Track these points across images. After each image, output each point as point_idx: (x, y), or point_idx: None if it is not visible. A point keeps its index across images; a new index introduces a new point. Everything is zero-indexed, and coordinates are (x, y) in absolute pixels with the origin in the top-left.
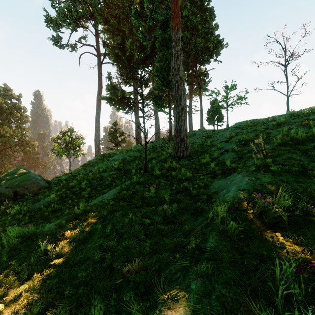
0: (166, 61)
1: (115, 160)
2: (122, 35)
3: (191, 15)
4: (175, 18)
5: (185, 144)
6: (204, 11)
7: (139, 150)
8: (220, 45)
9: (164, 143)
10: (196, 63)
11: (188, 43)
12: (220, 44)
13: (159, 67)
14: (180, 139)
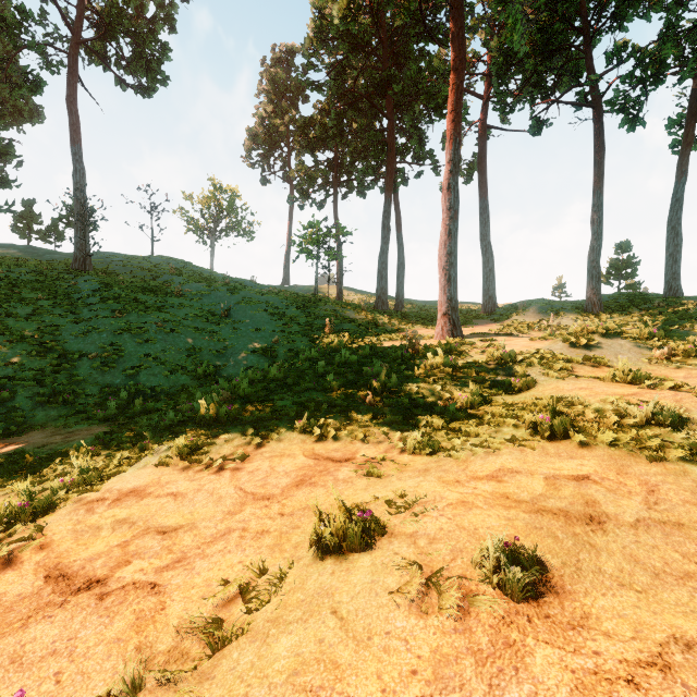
0: None
1: None
2: None
3: None
4: (79, 134)
5: (91, 259)
6: (2, 30)
7: None
8: (38, 114)
9: None
10: None
11: None
12: (36, 111)
13: None
14: (86, 253)
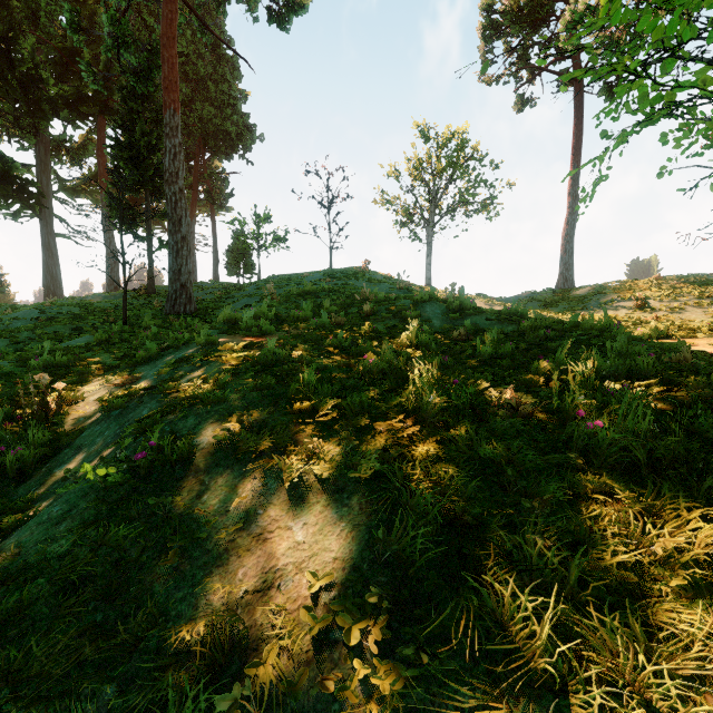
0: (142, 135)
1: (21, 320)
2: (7, 19)
3: (195, 54)
4: (172, 91)
5: (189, 294)
6: (221, 57)
7: (79, 305)
8: (251, 135)
9: (138, 298)
10: (204, 150)
11: (187, 106)
12: (250, 132)
13: (127, 143)
14: (180, 285)
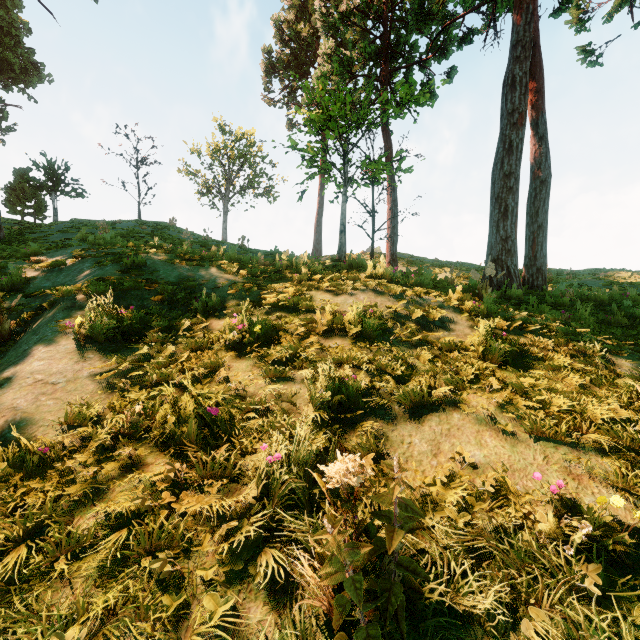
0: None
1: None
2: None
3: None
4: None
5: None
6: None
7: None
8: (38, 73)
9: None
10: None
11: None
12: (36, 69)
13: None
14: None
